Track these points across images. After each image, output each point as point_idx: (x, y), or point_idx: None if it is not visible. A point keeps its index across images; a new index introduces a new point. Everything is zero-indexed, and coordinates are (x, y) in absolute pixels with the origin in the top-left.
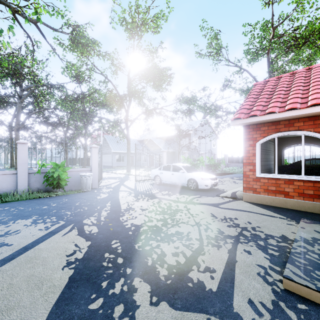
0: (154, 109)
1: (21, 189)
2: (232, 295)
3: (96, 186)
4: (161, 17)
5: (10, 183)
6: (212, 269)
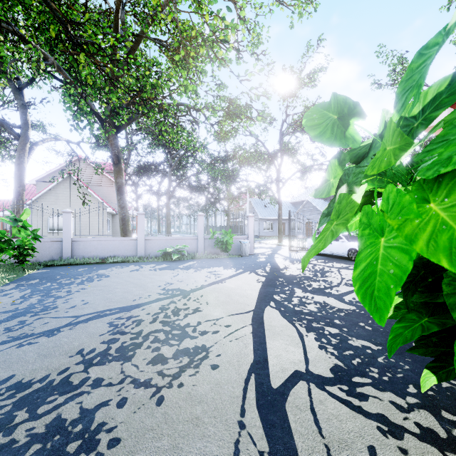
0: (311, 166)
1: (200, 251)
2: (345, 296)
3: (252, 252)
4: (318, 71)
5: (194, 246)
6: (340, 290)
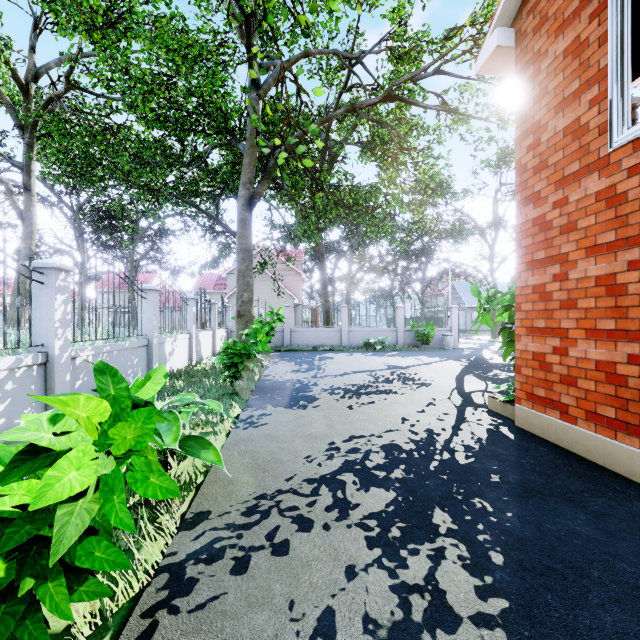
0: None
1: (400, 343)
2: None
3: (456, 347)
4: None
5: (393, 338)
6: None
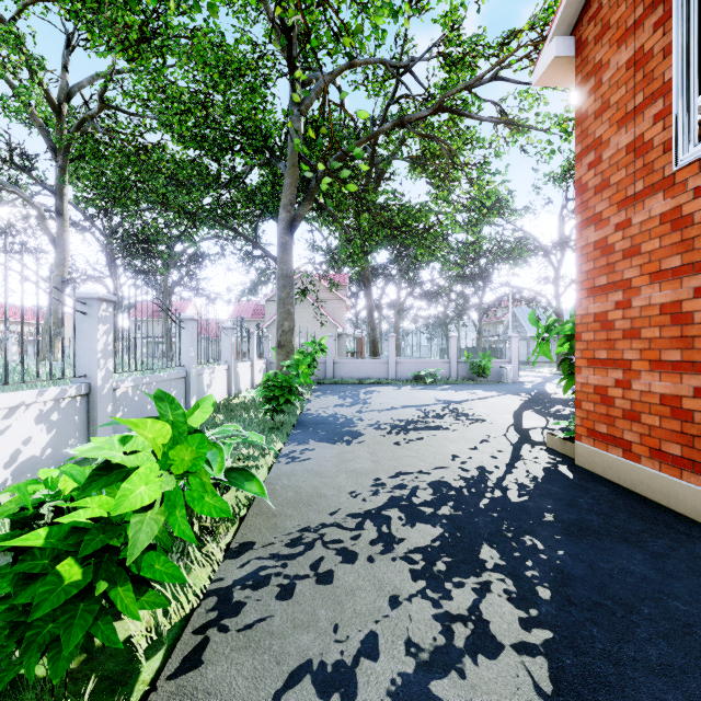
0: None
1: (453, 376)
2: None
3: (516, 380)
4: None
5: (445, 370)
6: None
